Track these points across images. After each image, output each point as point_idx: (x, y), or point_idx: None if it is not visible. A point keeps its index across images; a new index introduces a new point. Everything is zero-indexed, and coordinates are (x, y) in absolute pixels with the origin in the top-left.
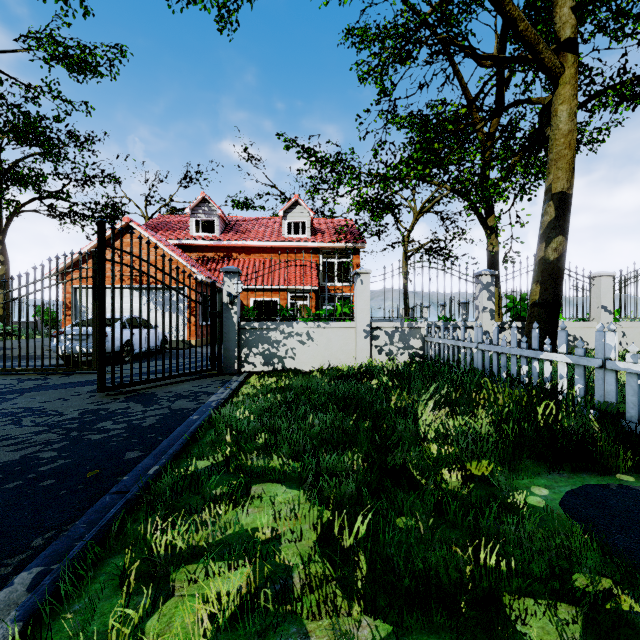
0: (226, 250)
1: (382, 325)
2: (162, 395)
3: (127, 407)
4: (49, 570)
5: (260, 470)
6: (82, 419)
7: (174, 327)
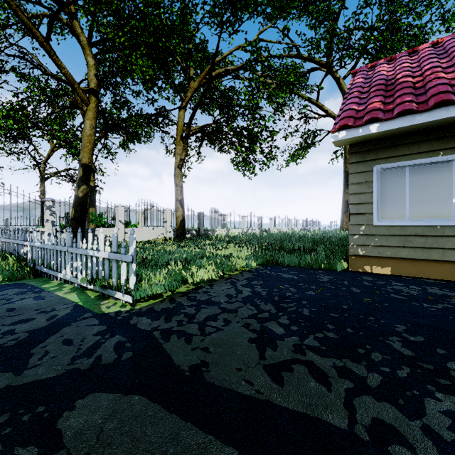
0: None
1: None
2: None
3: None
4: None
5: None
6: None
7: None
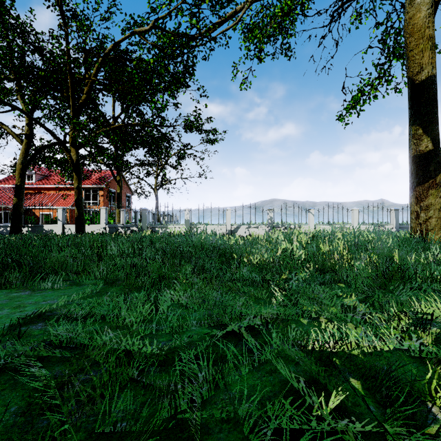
0: (38, 189)
1: None
2: None
3: None
4: None
5: None
6: None
7: None
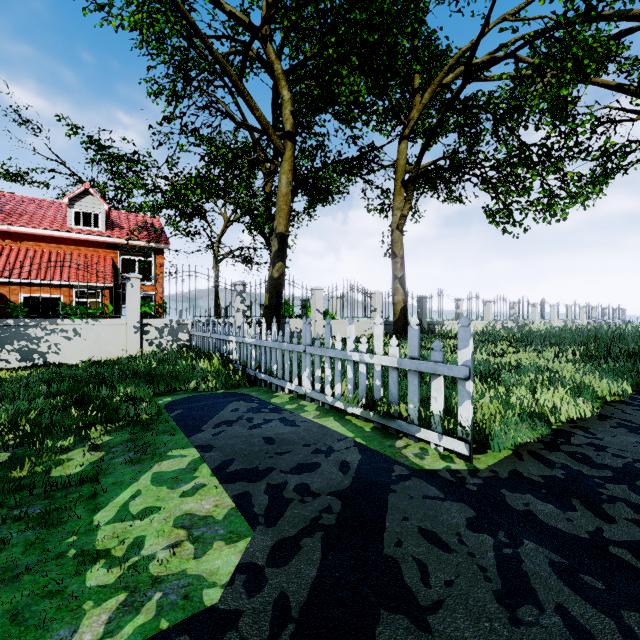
0: None
1: (153, 322)
2: None
3: None
4: None
5: None
6: None
7: None
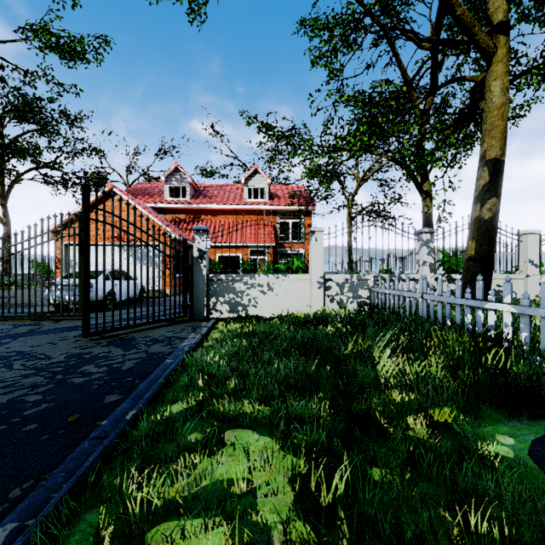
0: (195, 212)
1: (334, 277)
2: (140, 340)
3: (108, 351)
4: (23, 526)
5: (232, 416)
6: (67, 363)
7: (151, 279)
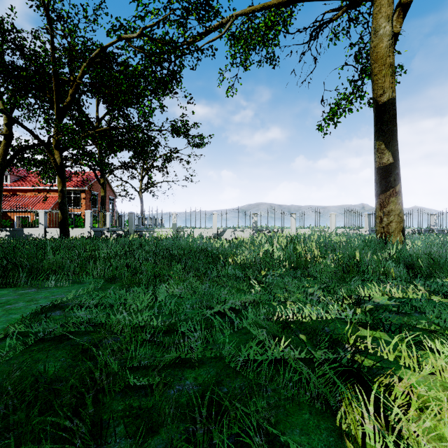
0: (14, 191)
1: None
2: None
3: None
4: None
5: None
6: None
7: None
